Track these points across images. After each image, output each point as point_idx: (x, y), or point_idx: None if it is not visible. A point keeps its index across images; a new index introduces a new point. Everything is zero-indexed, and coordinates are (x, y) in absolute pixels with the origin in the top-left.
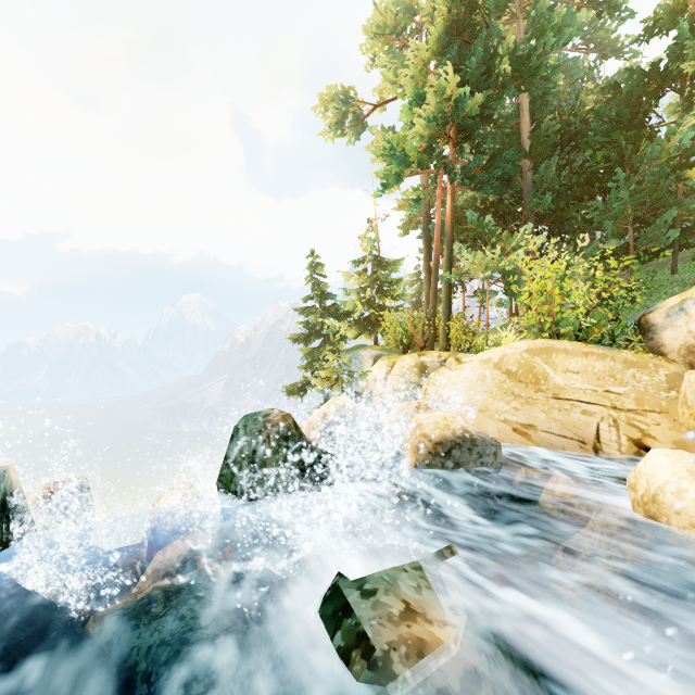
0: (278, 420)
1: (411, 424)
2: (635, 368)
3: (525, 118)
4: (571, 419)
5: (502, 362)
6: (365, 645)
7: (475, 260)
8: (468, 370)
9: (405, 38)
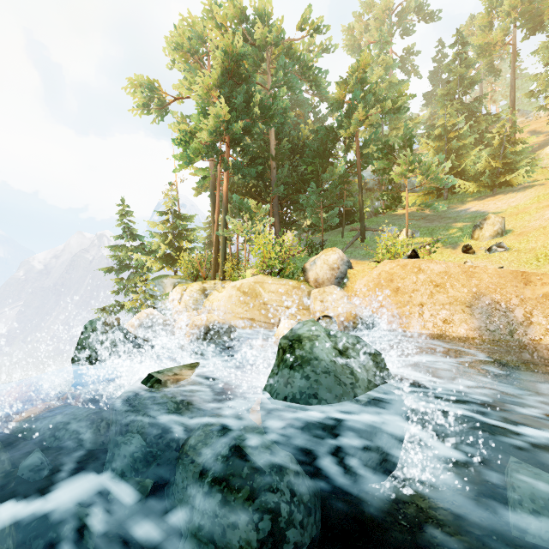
0: (112, 321)
1: (191, 322)
2: (296, 289)
3: (272, 136)
4: (270, 314)
5: (241, 287)
6: (159, 381)
7: (237, 225)
8: (225, 292)
9: (198, 55)
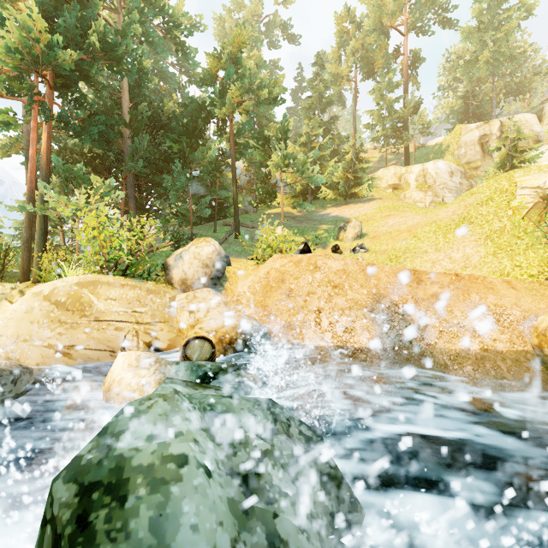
0: None
1: None
2: (153, 294)
3: (125, 96)
4: (107, 335)
5: (52, 294)
6: None
7: (60, 199)
8: (19, 303)
9: None
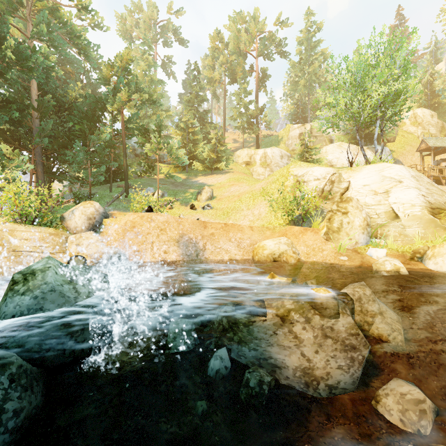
0: None
1: None
2: (54, 235)
3: (34, 85)
4: (21, 260)
5: None
6: None
7: None
8: None
9: None
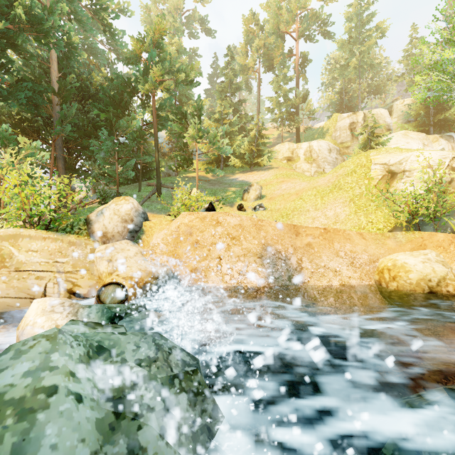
0: None
1: None
2: (75, 246)
3: (54, 66)
4: (27, 284)
5: None
6: None
7: None
8: None
9: None
